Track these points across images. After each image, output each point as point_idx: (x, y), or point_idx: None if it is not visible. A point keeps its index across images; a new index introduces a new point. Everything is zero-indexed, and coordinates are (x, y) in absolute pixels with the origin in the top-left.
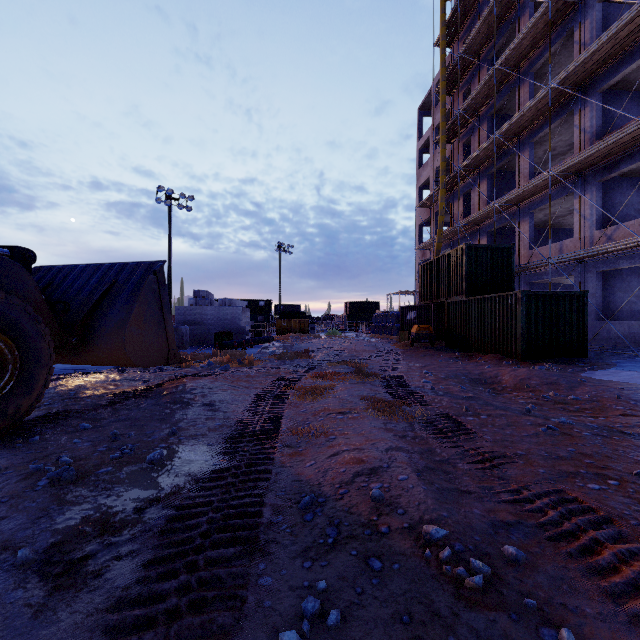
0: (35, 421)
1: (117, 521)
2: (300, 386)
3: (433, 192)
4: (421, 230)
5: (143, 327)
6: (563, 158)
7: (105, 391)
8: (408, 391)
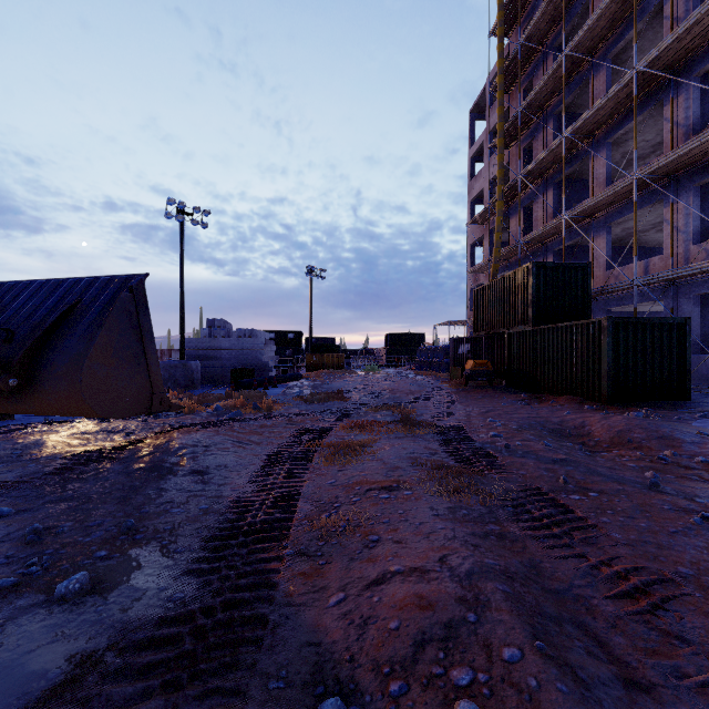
0: None
1: None
2: (329, 441)
3: (488, 205)
4: (473, 251)
5: (112, 363)
6: (644, 163)
7: (65, 449)
8: (475, 450)
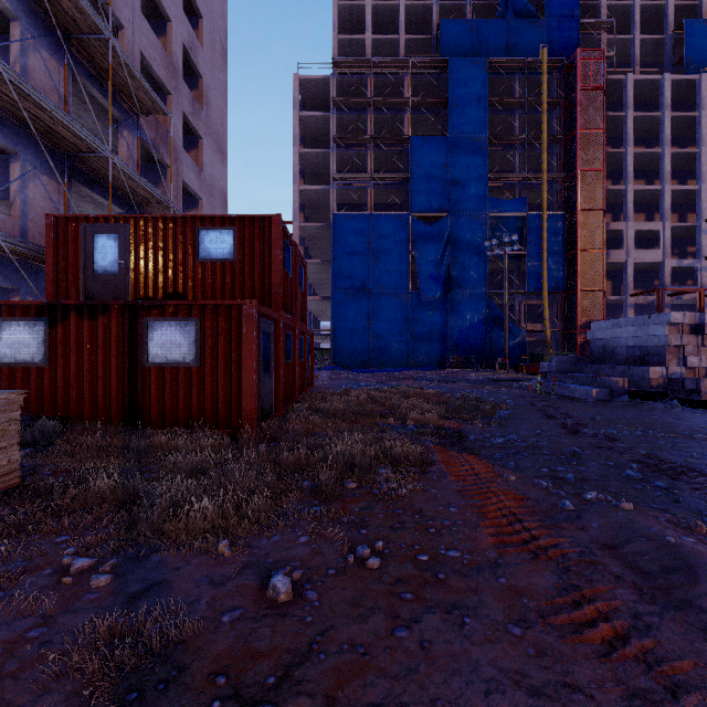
0: None
1: None
2: None
3: None
4: None
5: None
6: None
7: None
8: None
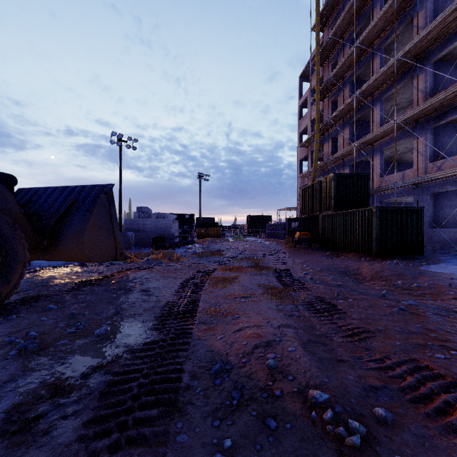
0: (14, 303)
1: (67, 385)
2: (213, 276)
3: (310, 136)
4: (301, 163)
5: (97, 233)
6: (404, 111)
7: (69, 280)
8: (293, 280)
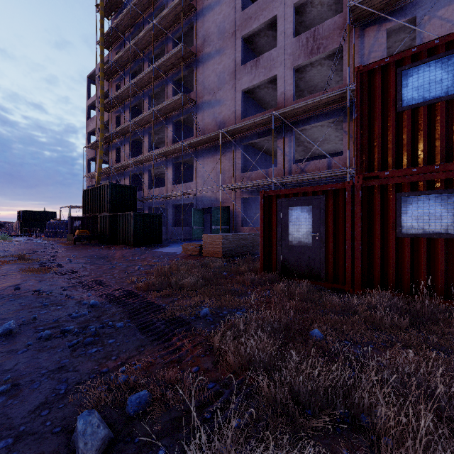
0: None
1: None
2: None
3: (96, 141)
4: (90, 163)
5: None
6: None
7: None
8: (54, 264)
